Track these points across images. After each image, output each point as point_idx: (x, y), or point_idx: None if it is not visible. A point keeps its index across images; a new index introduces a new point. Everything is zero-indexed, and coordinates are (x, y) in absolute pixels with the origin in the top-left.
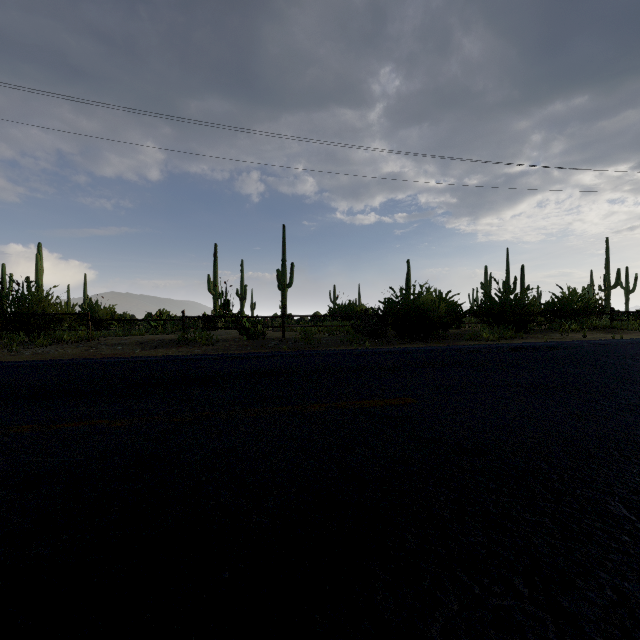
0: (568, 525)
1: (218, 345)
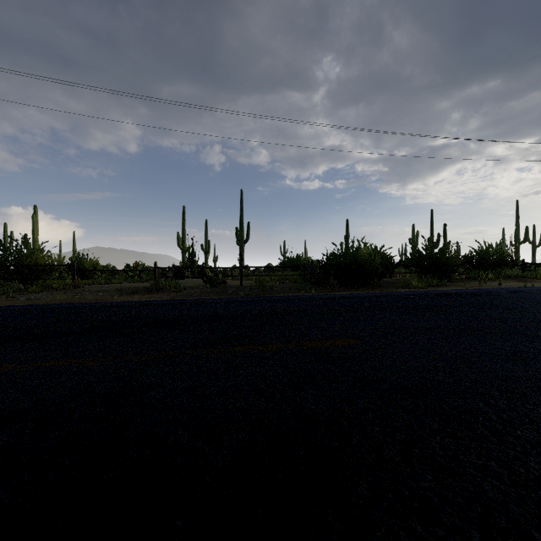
0: (515, 469)
1: (185, 292)
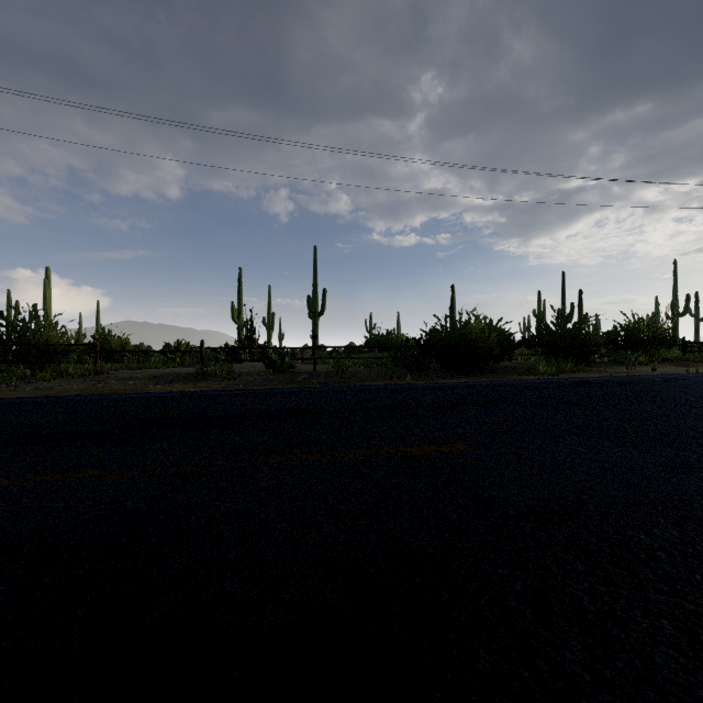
0: (698, 632)
1: (241, 379)
